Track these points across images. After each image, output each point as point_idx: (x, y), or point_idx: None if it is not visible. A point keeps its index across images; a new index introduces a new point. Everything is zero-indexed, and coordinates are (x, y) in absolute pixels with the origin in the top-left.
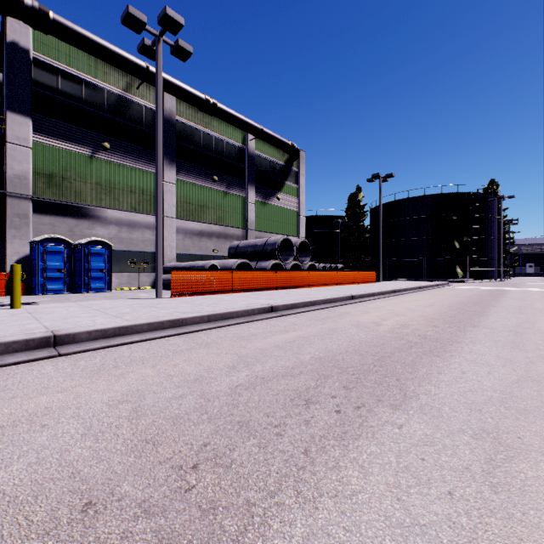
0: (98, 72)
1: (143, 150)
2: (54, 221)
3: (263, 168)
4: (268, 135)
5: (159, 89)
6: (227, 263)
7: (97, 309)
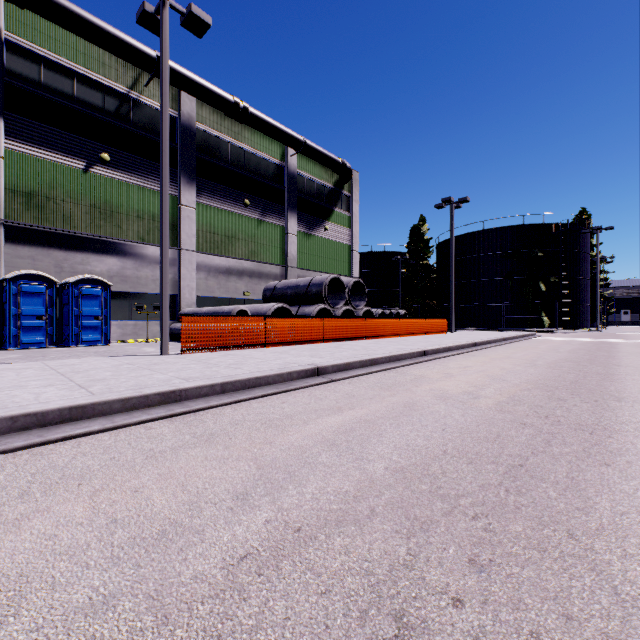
0: (94, 63)
1: (153, 165)
2: (35, 253)
3: (307, 191)
4: (313, 150)
5: (164, 71)
6: (260, 309)
7: (62, 373)
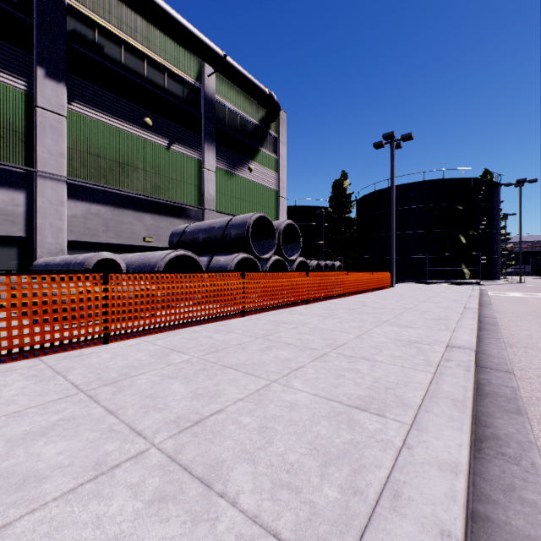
0: None
1: None
2: None
3: (229, 124)
4: (234, 69)
5: None
6: (150, 258)
7: None
